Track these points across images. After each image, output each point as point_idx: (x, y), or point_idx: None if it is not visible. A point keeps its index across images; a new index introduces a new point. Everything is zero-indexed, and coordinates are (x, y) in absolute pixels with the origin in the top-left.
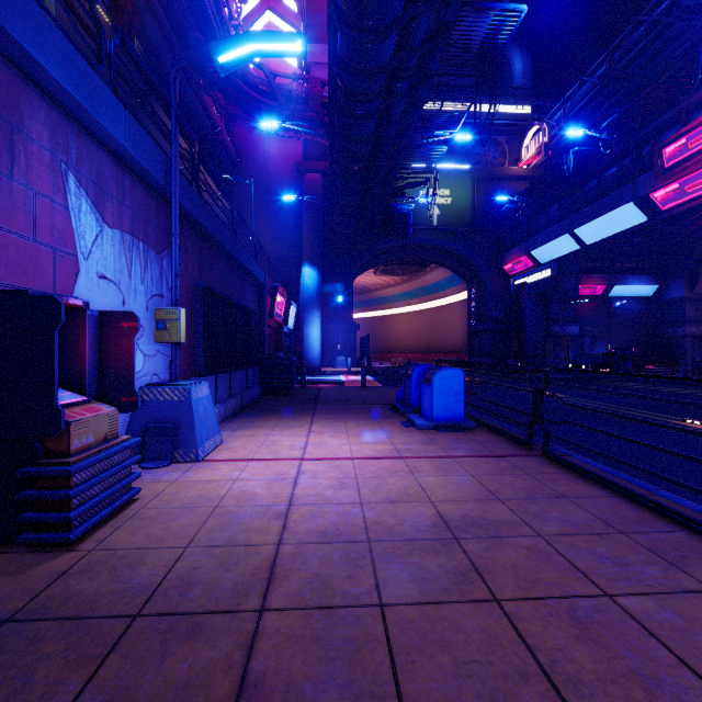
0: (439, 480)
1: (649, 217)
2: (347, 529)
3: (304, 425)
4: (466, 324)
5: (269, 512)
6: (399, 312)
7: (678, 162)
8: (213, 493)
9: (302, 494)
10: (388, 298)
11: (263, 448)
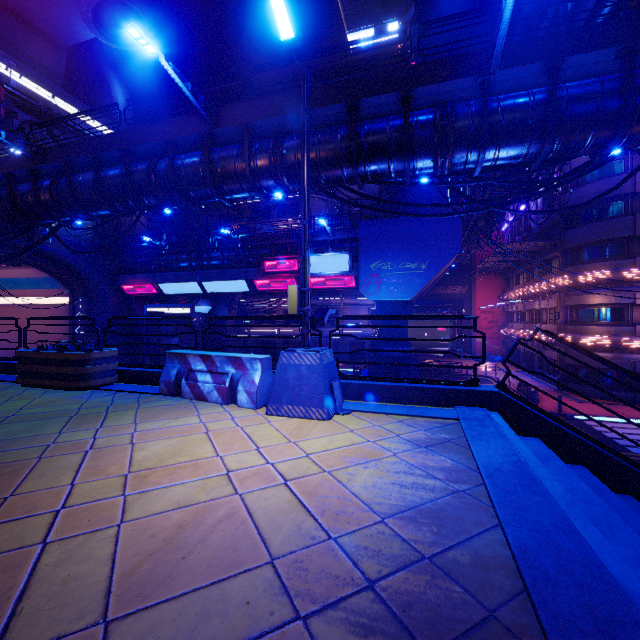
0: None
1: (251, 291)
2: None
3: None
4: (63, 331)
5: None
6: None
7: (272, 272)
8: None
9: None
10: None
11: None
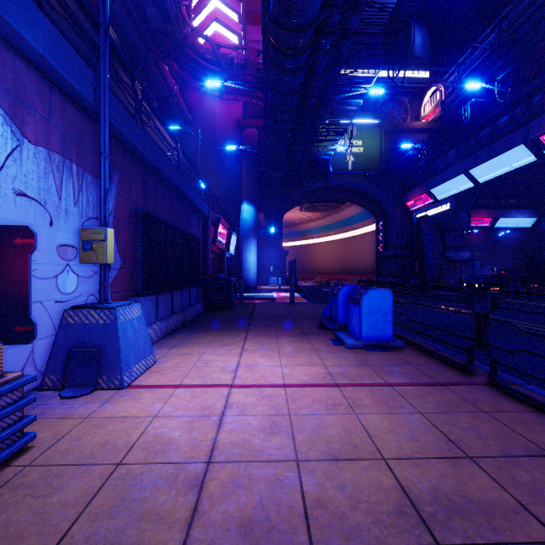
0: (385, 421)
1: (538, 157)
2: (280, 517)
3: (238, 342)
4: (375, 250)
5: (180, 477)
6: (320, 241)
7: None
8: (122, 438)
9: (225, 442)
10: (311, 230)
11: (194, 370)
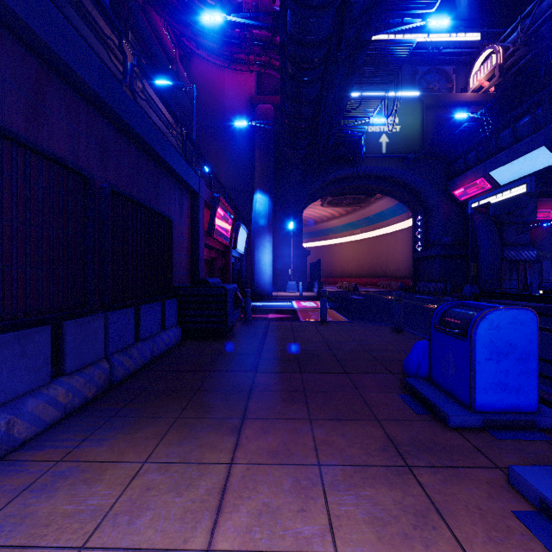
0: None
1: None
2: None
3: (188, 529)
4: (410, 250)
5: None
6: (343, 241)
7: None
8: None
9: None
10: (333, 229)
11: None
